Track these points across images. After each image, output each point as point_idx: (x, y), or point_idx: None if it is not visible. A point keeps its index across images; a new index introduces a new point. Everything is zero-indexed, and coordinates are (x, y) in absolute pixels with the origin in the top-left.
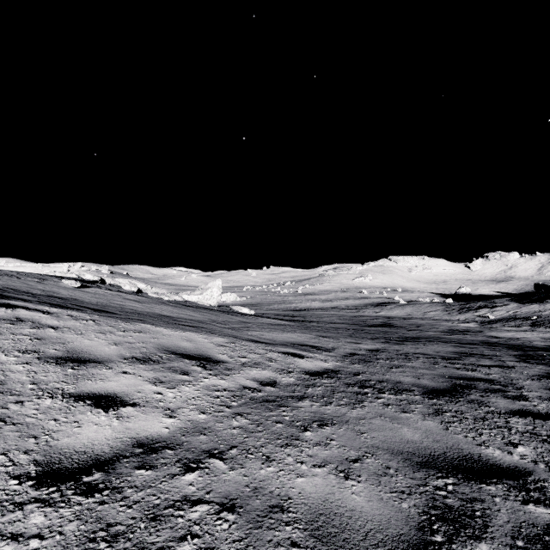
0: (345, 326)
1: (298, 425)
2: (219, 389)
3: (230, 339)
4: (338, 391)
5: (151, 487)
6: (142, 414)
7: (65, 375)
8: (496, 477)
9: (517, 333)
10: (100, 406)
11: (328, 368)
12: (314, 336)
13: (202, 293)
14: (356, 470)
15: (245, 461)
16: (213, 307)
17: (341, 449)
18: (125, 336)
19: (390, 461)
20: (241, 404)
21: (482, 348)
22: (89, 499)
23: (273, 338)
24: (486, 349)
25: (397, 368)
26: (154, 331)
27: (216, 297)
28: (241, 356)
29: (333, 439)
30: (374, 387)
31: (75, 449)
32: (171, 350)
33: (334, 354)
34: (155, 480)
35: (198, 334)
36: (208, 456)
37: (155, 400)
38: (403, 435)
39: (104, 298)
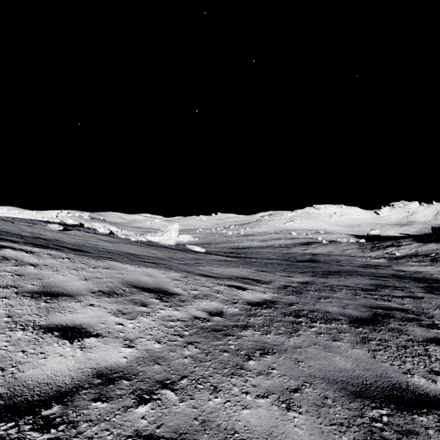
0: (279, 261)
1: (242, 354)
2: (173, 320)
3: (184, 273)
4: (276, 320)
5: (105, 421)
6: (103, 344)
7: (38, 308)
8: (425, 407)
9: (419, 267)
10: (66, 338)
11: (267, 299)
12: (254, 270)
13: (162, 235)
14: (296, 400)
15: (194, 392)
16: (171, 246)
17: (282, 379)
18: (95, 272)
19: (327, 391)
20: (192, 333)
21: (393, 281)
22: (44, 435)
23: (220, 272)
24: (397, 281)
25: (325, 298)
26: (120, 267)
27: (174, 238)
28: (193, 289)
29: (274, 368)
30: (306, 316)
31: (38, 380)
32: (133, 284)
33: (271, 286)
34: (110, 413)
35: (157, 270)
36: (160, 387)
37: (116, 330)
38: (336, 363)
39: (82, 239)
